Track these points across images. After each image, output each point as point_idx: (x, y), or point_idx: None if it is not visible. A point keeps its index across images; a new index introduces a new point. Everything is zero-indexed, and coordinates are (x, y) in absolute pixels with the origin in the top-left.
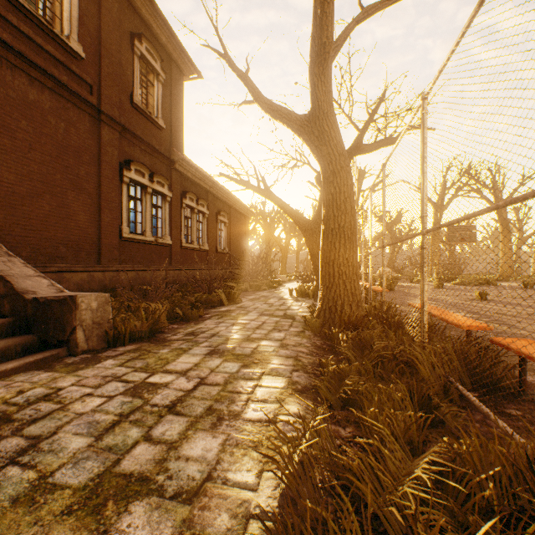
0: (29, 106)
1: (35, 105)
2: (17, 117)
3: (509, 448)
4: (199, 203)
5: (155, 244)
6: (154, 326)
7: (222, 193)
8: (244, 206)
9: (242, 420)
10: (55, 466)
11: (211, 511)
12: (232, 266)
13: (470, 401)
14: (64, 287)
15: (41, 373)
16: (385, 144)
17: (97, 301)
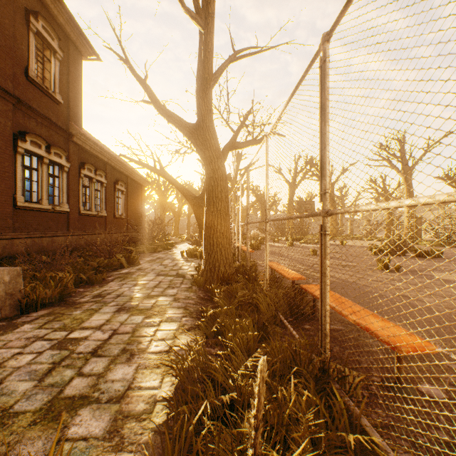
0: None
1: None
2: None
3: (291, 344)
4: (97, 173)
5: (53, 212)
6: (62, 292)
7: (120, 165)
8: (141, 176)
9: (148, 353)
10: (12, 402)
11: (133, 403)
12: (130, 229)
13: (284, 323)
14: None
15: None
16: (253, 143)
17: (9, 275)
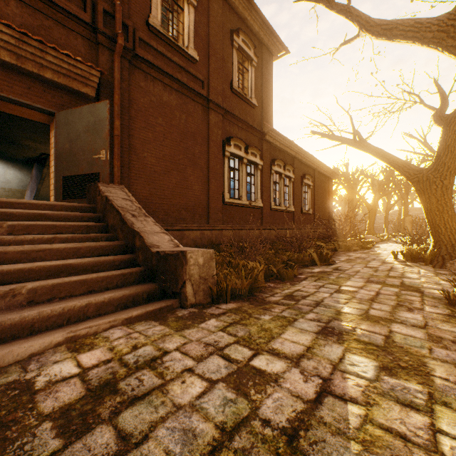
0: (163, 106)
1: (166, 105)
2: (156, 116)
3: None
4: (285, 169)
5: (249, 207)
6: (252, 284)
7: (307, 157)
8: (328, 168)
9: None
10: None
11: None
12: (316, 226)
13: None
14: (184, 242)
15: (156, 324)
16: None
17: (203, 257)
